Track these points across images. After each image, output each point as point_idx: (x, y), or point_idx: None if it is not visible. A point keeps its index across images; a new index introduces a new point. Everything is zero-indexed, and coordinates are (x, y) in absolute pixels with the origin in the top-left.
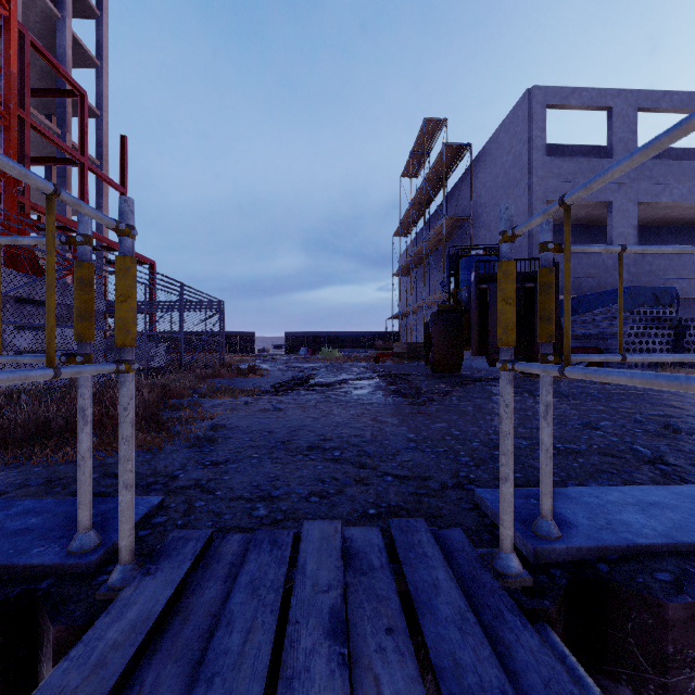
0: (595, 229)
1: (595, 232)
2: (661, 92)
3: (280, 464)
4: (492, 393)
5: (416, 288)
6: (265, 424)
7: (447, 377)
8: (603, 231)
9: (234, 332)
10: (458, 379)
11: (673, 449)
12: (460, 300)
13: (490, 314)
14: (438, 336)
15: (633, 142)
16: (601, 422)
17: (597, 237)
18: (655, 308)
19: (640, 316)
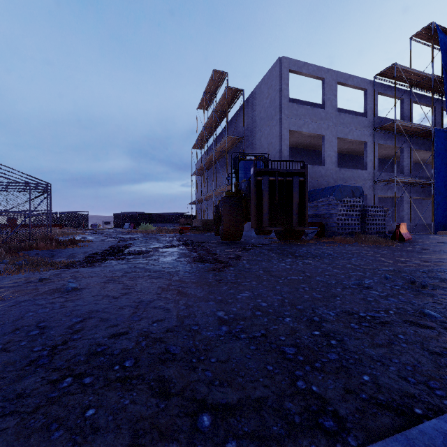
0: (313, 152)
1: (313, 154)
2: (348, 75)
3: (15, 417)
4: (269, 256)
5: (207, 183)
6: (42, 313)
7: (233, 243)
8: (317, 154)
9: (70, 211)
10: (241, 245)
11: (446, 308)
12: (241, 189)
13: (264, 198)
14: (226, 214)
15: (335, 101)
16: (364, 281)
17: (314, 157)
18: (352, 199)
19: (344, 203)
